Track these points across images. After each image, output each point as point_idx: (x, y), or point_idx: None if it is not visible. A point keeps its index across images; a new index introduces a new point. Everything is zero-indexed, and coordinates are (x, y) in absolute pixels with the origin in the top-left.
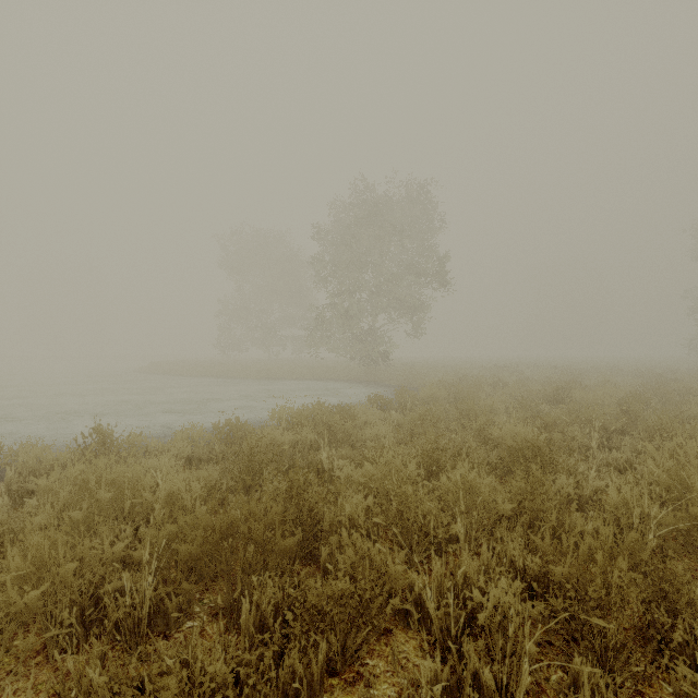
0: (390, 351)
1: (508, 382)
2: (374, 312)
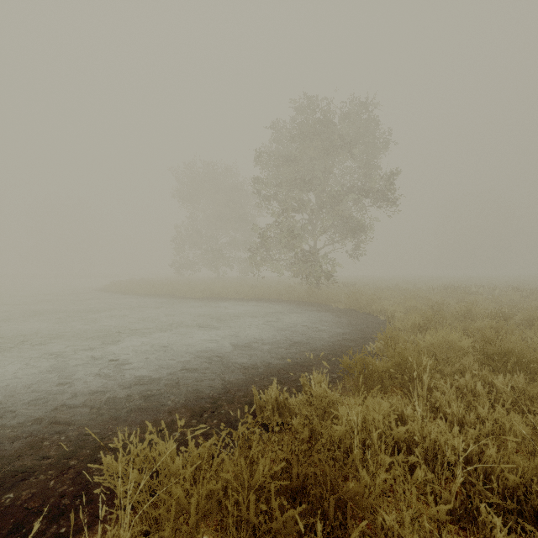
0: (334, 271)
1: (511, 313)
2: (318, 231)
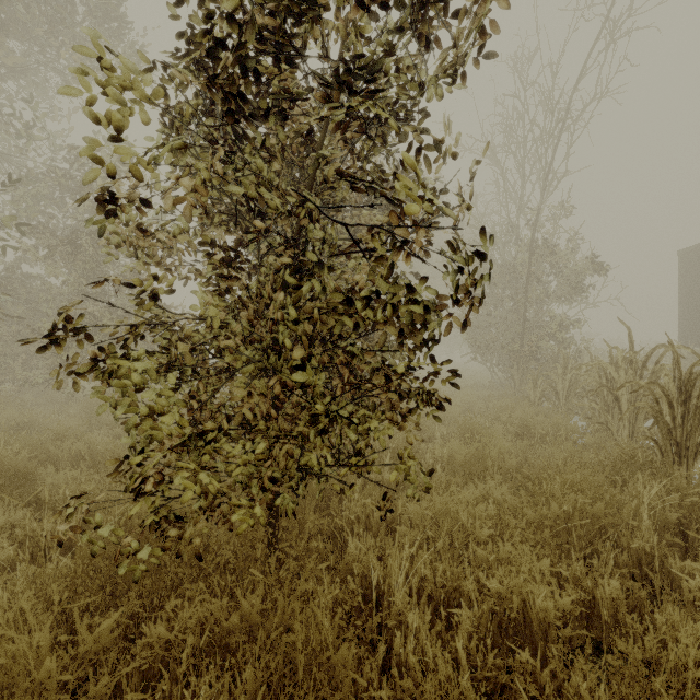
0: None
1: None
2: None
